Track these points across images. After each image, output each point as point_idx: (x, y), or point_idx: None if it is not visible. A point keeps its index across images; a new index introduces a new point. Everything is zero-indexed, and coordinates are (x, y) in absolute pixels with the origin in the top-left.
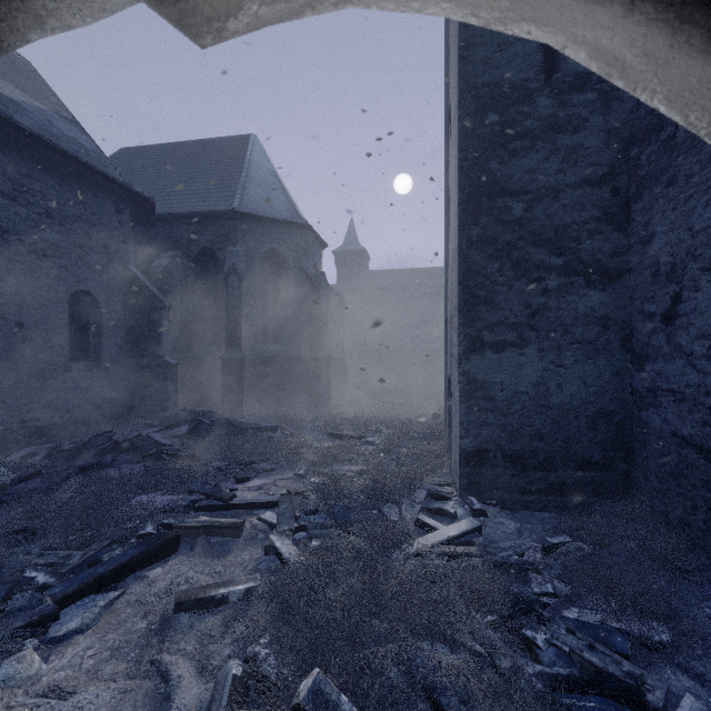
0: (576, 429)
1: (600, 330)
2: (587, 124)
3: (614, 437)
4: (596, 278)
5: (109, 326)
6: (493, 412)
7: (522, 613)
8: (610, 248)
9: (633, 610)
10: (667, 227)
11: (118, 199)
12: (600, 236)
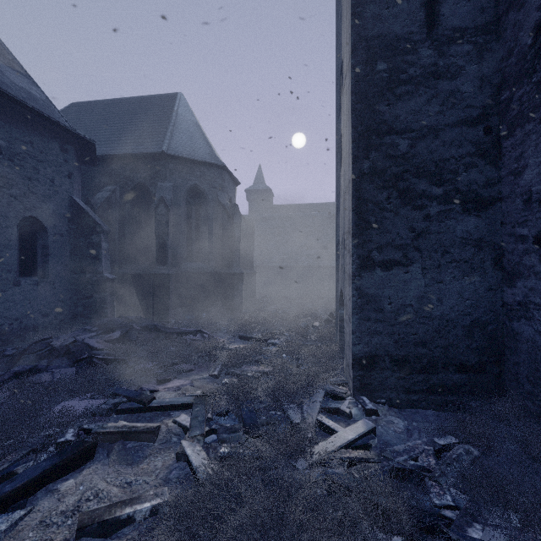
0: (454, 337)
1: (475, 251)
2: (463, 72)
3: (488, 344)
4: (471, 205)
5: (55, 246)
6: (382, 322)
7: (429, 534)
8: (483, 179)
9: (537, 529)
10: (540, 158)
11: (63, 140)
12: (475, 169)
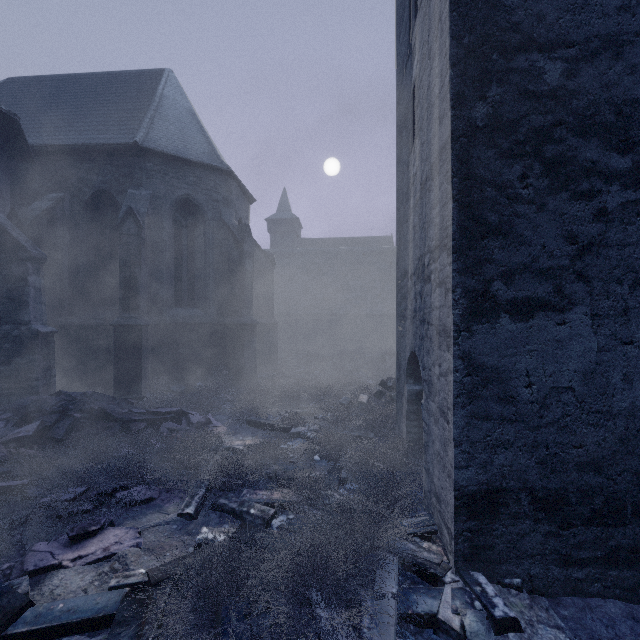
0: None
1: None
2: None
3: None
4: None
5: None
6: (514, 423)
7: None
8: None
9: None
10: None
11: None
12: None
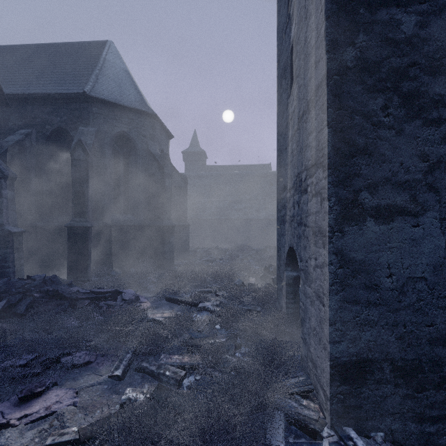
0: None
1: None
2: None
3: None
4: None
5: None
6: (378, 306)
7: None
8: None
9: None
10: None
11: None
12: None
